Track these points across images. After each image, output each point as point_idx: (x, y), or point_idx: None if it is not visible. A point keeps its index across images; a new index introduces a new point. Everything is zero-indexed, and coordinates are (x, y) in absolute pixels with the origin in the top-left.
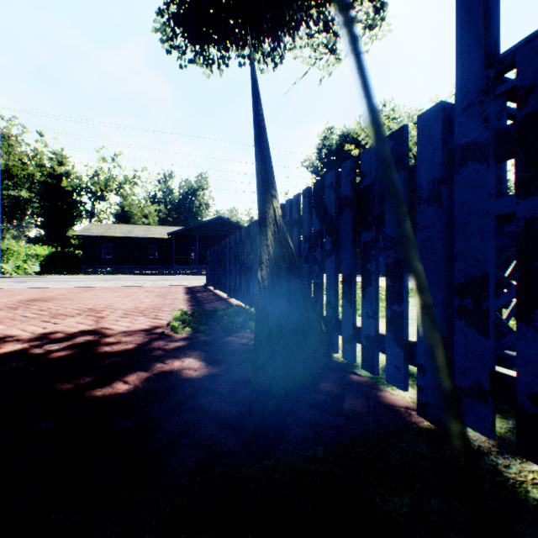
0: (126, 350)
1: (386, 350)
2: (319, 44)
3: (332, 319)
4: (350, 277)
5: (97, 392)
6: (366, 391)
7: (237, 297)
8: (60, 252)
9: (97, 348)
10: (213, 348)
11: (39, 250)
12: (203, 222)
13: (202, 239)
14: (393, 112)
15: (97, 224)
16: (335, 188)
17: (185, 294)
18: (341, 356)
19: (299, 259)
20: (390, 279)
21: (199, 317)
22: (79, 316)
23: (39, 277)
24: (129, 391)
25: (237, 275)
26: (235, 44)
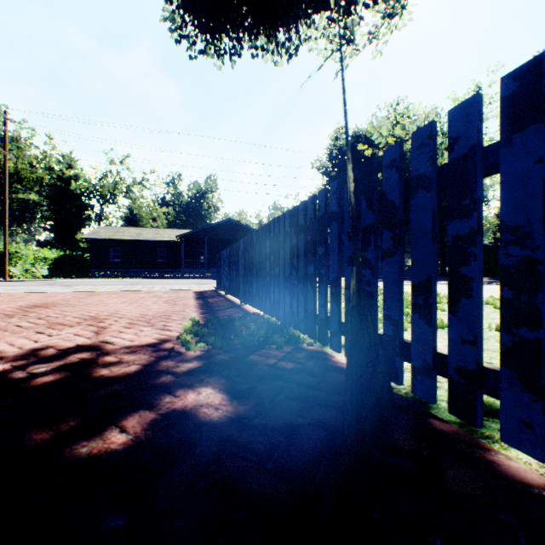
0: (127, 374)
1: (501, 393)
2: (335, 35)
3: (394, 339)
4: (428, 285)
5: (80, 449)
6: (466, 451)
7: (253, 303)
8: (69, 255)
9: (93, 371)
10: (235, 372)
11: (48, 253)
12: (213, 224)
13: (211, 242)
14: (407, 110)
15: (105, 227)
16: (399, 167)
17: (195, 300)
18: (411, 390)
19: (339, 261)
20: (510, 289)
21: (213, 327)
22: (78, 326)
23: (46, 281)
24: (126, 446)
25: (253, 279)
26: (248, 32)
